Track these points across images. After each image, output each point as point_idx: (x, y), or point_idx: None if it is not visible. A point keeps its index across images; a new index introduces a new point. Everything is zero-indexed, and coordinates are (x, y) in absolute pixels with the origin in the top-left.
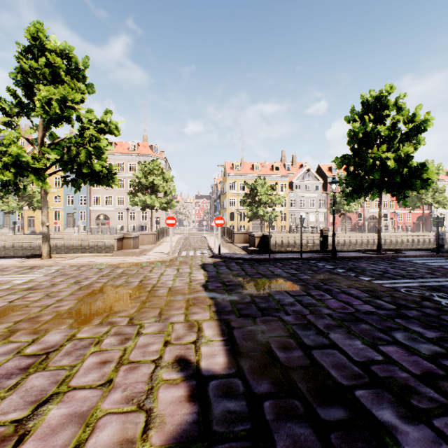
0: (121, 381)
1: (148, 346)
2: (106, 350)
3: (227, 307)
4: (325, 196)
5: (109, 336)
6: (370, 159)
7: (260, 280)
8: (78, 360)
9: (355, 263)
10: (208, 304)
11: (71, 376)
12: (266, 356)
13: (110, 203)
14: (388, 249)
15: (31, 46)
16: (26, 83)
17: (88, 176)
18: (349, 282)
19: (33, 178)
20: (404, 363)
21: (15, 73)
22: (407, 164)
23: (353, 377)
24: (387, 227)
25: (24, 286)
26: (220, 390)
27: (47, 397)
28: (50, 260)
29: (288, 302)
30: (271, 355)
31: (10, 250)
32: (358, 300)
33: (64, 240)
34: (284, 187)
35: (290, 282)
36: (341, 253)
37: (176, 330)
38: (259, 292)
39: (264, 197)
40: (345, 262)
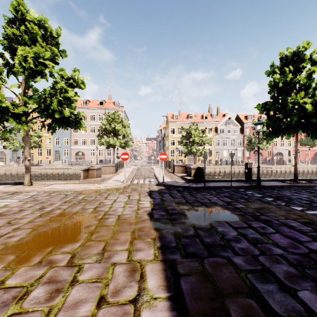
0: None
1: (78, 305)
2: (26, 312)
3: (171, 242)
4: (242, 137)
5: (40, 284)
6: (289, 104)
7: (199, 208)
8: None
9: (279, 192)
10: (152, 237)
11: None
12: None
13: (86, 143)
14: (302, 179)
15: (15, 18)
16: (11, 47)
17: (60, 120)
18: (284, 212)
19: (13, 121)
20: None
21: (3, 40)
22: None
23: None
24: (290, 160)
25: None
26: None
27: None
28: (30, 186)
29: (232, 237)
30: None
31: (15, 177)
32: (304, 235)
33: (52, 170)
34: (211, 131)
35: (227, 211)
36: (263, 182)
37: (116, 276)
38: (201, 223)
39: (197, 138)
40: (270, 191)
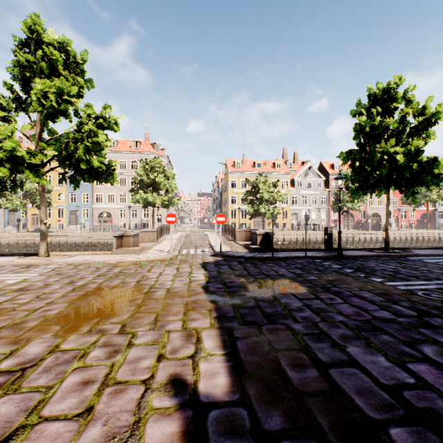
0: (103, 409)
1: (138, 361)
2: (91, 366)
3: (229, 312)
4: (327, 193)
5: (96, 347)
6: (378, 153)
7: (263, 281)
8: (56, 379)
9: (363, 262)
10: (208, 308)
11: (44, 401)
12: (275, 376)
13: (113, 201)
14: (396, 247)
15: (28, 39)
16: (24, 77)
17: (86, 172)
18: (360, 284)
19: (29, 174)
20: (442, 388)
21: (12, 67)
22: (417, 159)
23: (383, 408)
24: (390, 224)
25: (15, 287)
26: (221, 424)
27: (11, 433)
28: (47, 258)
29: (295, 307)
30: (282, 375)
31: (14, 248)
32: (372, 305)
33: (66, 237)
34: (286, 185)
35: (296, 283)
36: (346, 251)
37: (172, 340)
38: (263, 295)
39: (266, 195)
40: (352, 262)
